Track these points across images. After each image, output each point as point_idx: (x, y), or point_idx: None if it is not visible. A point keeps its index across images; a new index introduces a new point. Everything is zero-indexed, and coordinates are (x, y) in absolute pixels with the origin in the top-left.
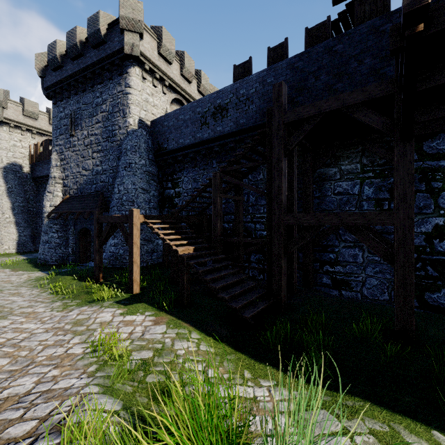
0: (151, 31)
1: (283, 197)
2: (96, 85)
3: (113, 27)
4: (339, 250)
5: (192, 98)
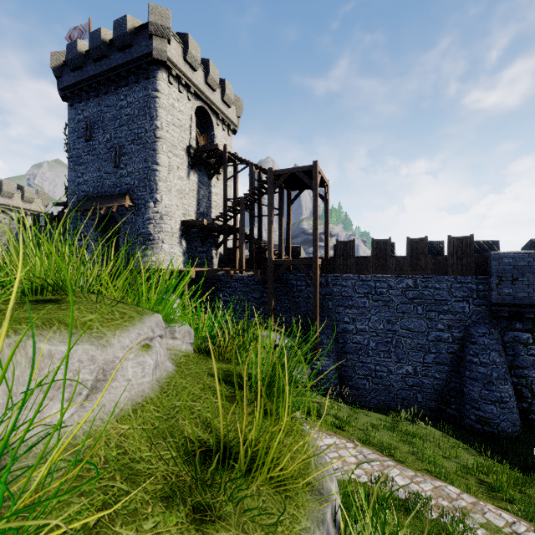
0: None
1: None
2: None
3: None
4: None
5: (15, 207)
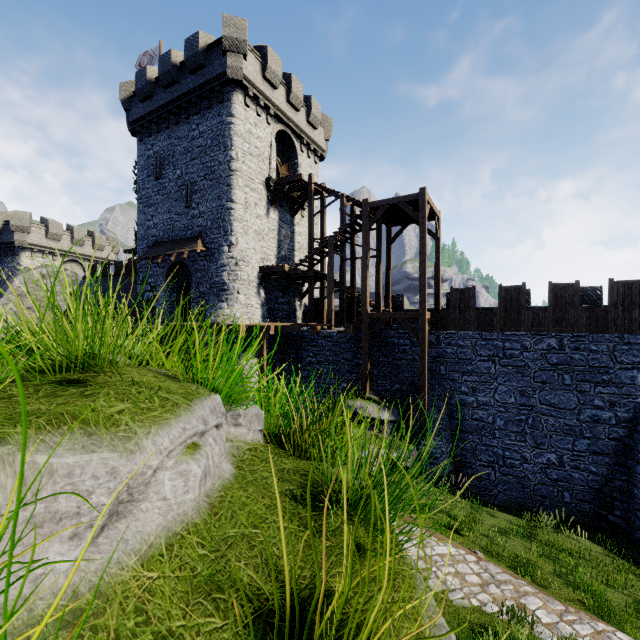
0: (39, 225)
1: None
2: None
3: (8, 225)
4: None
5: (86, 255)
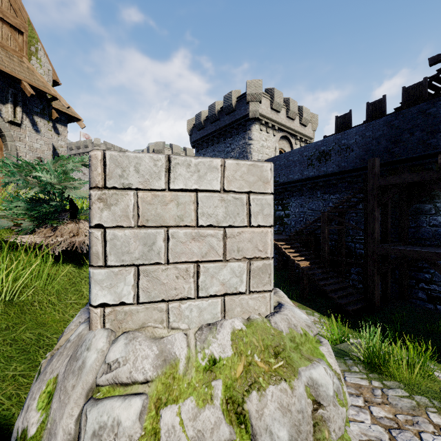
0: (266, 94)
1: (376, 235)
2: (227, 139)
3: (240, 100)
4: (434, 272)
5: (295, 131)
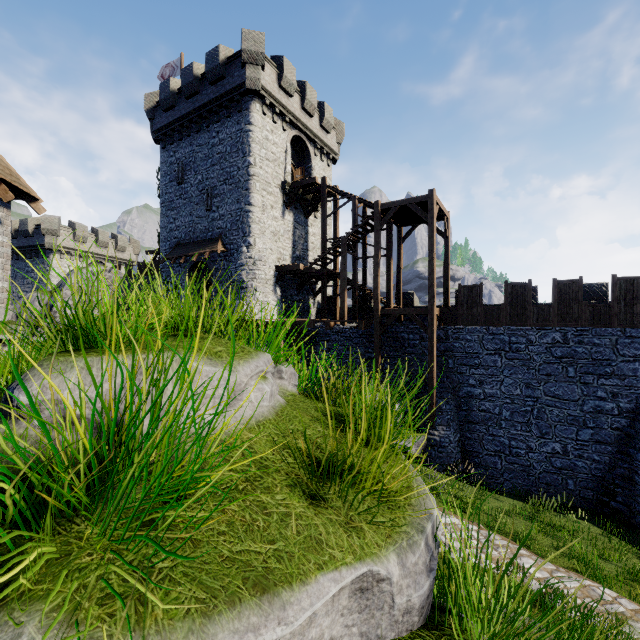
0: (67, 228)
1: None
2: (28, 259)
3: (39, 229)
4: None
5: (109, 257)
